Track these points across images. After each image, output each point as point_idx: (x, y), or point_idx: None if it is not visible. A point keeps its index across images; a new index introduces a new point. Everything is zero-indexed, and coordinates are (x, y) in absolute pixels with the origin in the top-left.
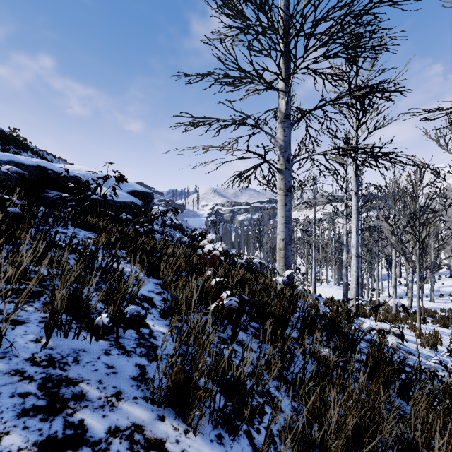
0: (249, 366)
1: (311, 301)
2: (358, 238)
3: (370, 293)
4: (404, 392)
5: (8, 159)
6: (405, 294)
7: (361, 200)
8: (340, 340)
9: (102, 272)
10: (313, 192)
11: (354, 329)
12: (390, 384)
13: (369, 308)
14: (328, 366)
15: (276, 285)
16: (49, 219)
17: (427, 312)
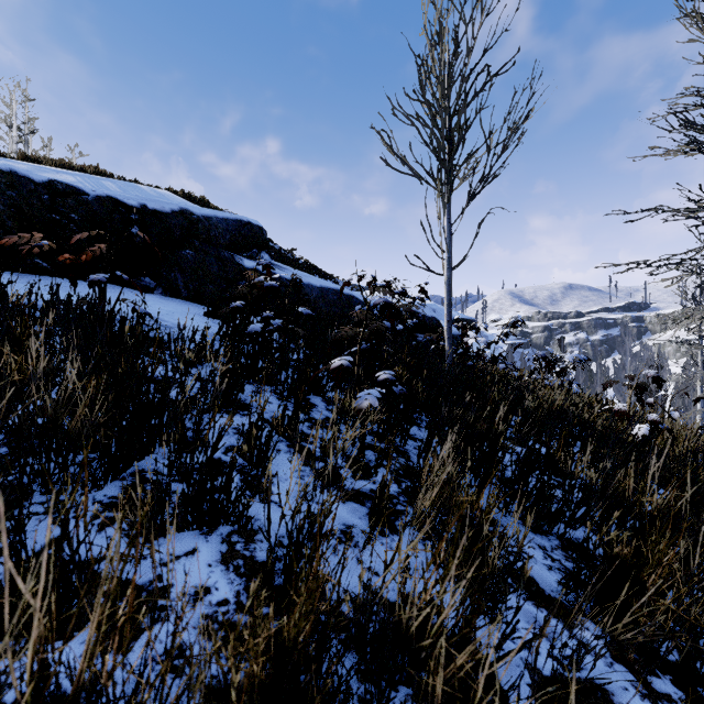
0: None
1: None
2: None
3: None
4: None
5: None
6: None
7: None
8: None
9: None
10: None
11: None
12: None
13: None
14: None
15: None
16: None
17: None
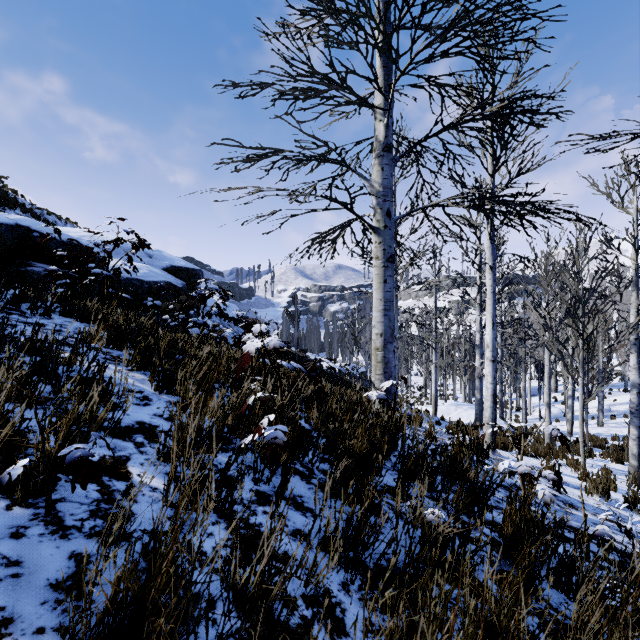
0: (301, 544)
1: (425, 428)
2: (495, 334)
3: (514, 414)
4: (562, 578)
5: None
6: (562, 415)
7: (501, 281)
8: (462, 490)
9: (74, 385)
10: (433, 270)
11: (484, 473)
12: (540, 568)
13: (511, 437)
14: (437, 538)
15: (368, 404)
16: (21, 303)
17: (594, 441)
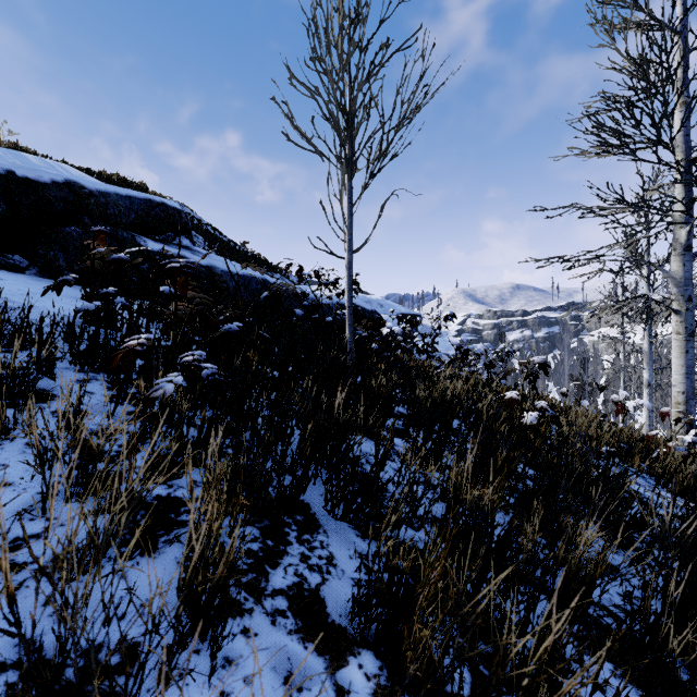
0: None
1: None
2: None
3: None
4: None
5: (335, 301)
6: None
7: None
8: None
9: None
10: None
11: None
12: None
13: None
14: None
15: (684, 444)
16: None
17: None
